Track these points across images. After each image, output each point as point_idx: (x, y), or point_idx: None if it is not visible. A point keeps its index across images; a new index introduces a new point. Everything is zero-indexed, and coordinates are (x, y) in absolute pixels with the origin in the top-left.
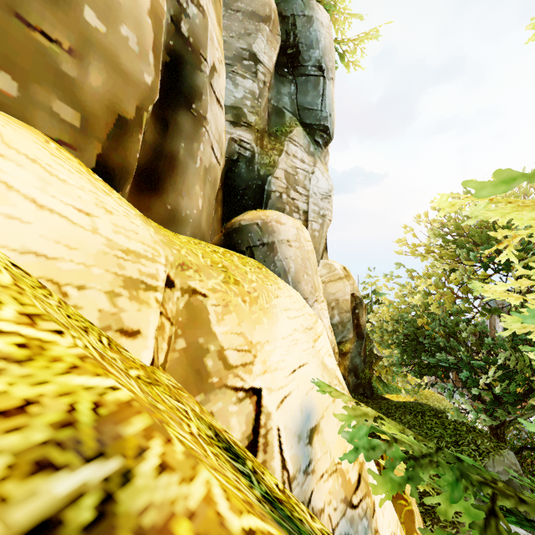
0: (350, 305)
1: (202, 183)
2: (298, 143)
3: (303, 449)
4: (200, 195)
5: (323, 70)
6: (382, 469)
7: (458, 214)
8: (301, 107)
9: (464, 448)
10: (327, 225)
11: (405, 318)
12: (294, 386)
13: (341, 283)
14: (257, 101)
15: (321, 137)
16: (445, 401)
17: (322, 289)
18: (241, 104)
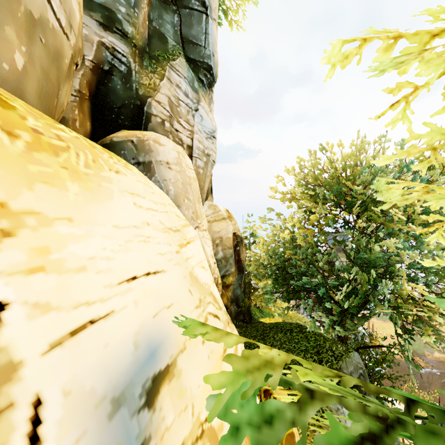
0: (232, 243)
1: (24, 33)
2: (182, 74)
3: (126, 425)
4: (18, 47)
5: (207, 7)
6: (262, 393)
7: (315, 167)
8: (185, 40)
9: (324, 355)
10: (211, 165)
11: (277, 253)
12: (126, 302)
13: (224, 223)
14: (134, 11)
15: (205, 76)
16: (304, 319)
17: (206, 225)
18: (113, 6)
